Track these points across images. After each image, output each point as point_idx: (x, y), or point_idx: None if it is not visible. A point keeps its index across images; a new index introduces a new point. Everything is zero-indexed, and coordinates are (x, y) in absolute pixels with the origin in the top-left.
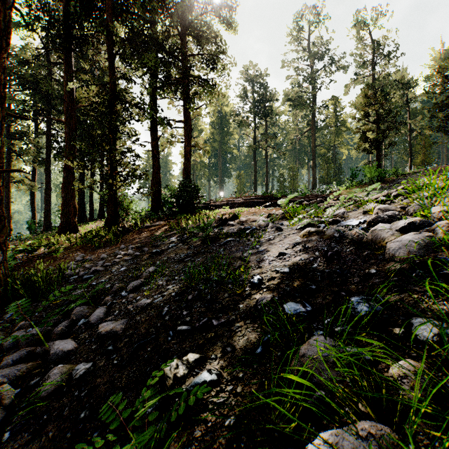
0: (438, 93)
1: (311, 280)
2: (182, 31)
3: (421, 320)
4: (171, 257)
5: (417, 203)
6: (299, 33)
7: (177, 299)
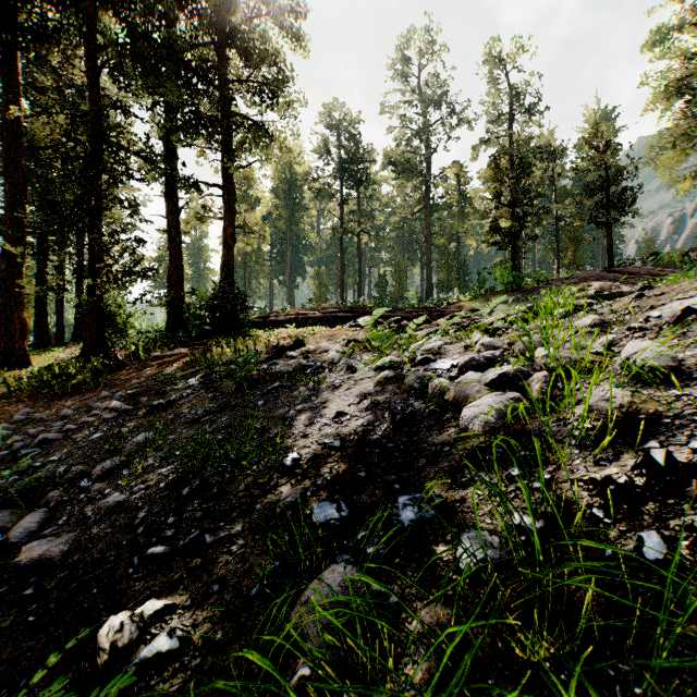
0: (590, 170)
1: (364, 462)
2: (219, 39)
3: (473, 535)
4: (181, 415)
5: (525, 340)
6: (408, 63)
7: (165, 495)
